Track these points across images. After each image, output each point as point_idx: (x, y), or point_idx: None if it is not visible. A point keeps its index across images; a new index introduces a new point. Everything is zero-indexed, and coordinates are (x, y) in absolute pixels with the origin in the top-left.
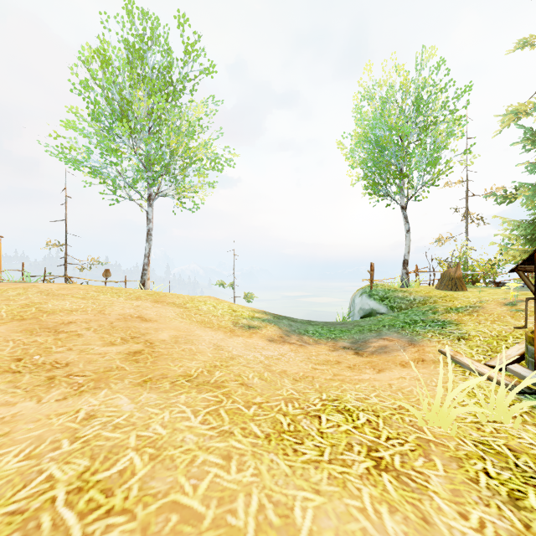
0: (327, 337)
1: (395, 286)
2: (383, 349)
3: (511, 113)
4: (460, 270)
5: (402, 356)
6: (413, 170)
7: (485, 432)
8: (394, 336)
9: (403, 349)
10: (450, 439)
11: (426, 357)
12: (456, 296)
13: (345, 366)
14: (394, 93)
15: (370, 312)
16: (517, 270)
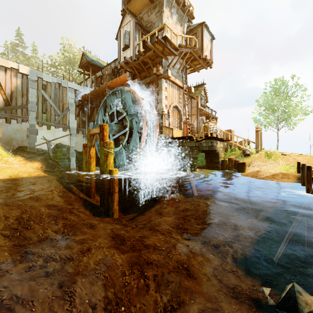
0: None
1: None
2: None
3: None
4: None
5: None
6: None
7: None
8: None
9: None
10: None
11: None
12: None
13: None
14: None
15: None
16: None
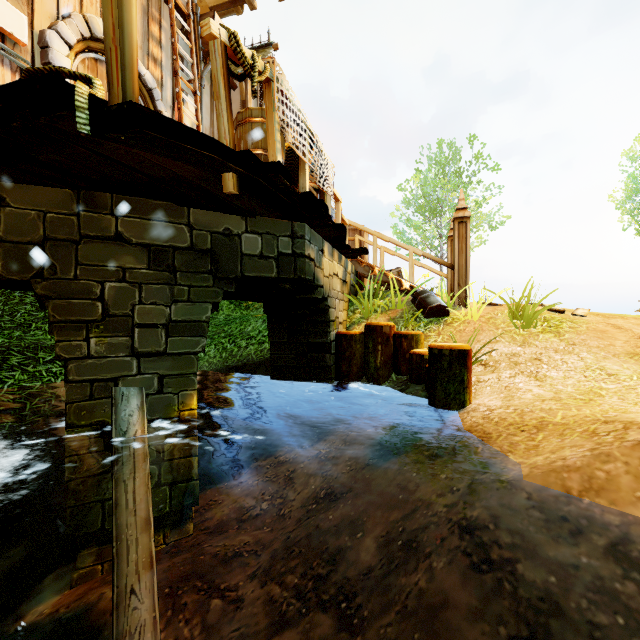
0: None
1: None
2: None
3: None
4: None
5: None
6: None
7: None
8: None
9: None
10: None
11: None
12: None
13: None
14: None
15: None
16: None
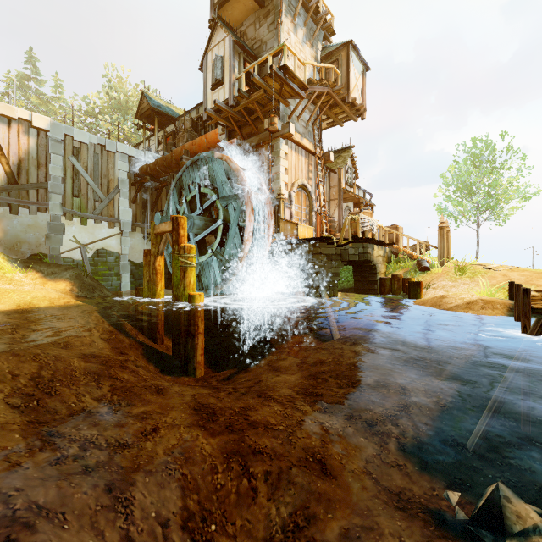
0: None
1: None
2: None
3: None
4: None
5: None
6: None
7: None
8: None
9: None
10: None
11: None
12: None
13: None
14: None
15: None
16: None
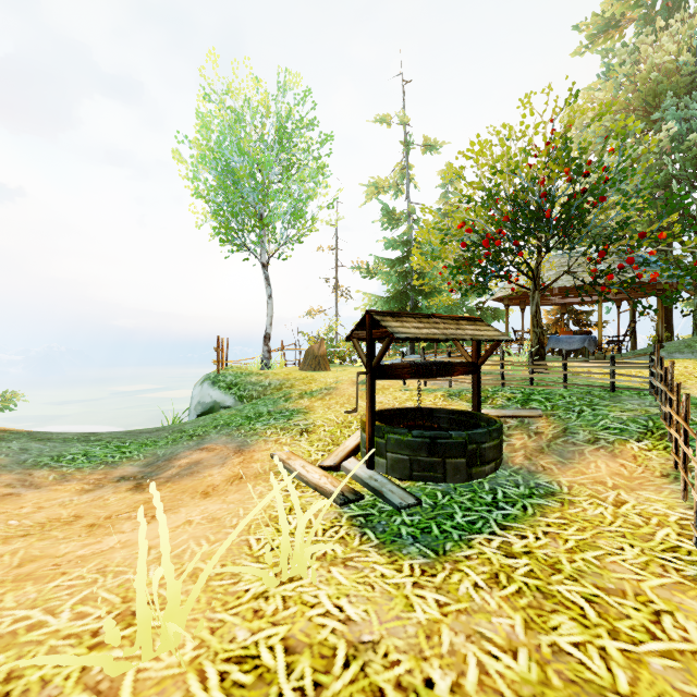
0: (103, 461)
1: (254, 369)
2: (192, 468)
3: (373, 186)
4: (324, 347)
5: (215, 475)
6: (272, 216)
7: (264, 618)
8: (220, 441)
9: (222, 462)
10: (175, 686)
11: (250, 469)
12: (316, 378)
13: (84, 525)
14: (251, 109)
15: (212, 407)
16: (353, 337)
